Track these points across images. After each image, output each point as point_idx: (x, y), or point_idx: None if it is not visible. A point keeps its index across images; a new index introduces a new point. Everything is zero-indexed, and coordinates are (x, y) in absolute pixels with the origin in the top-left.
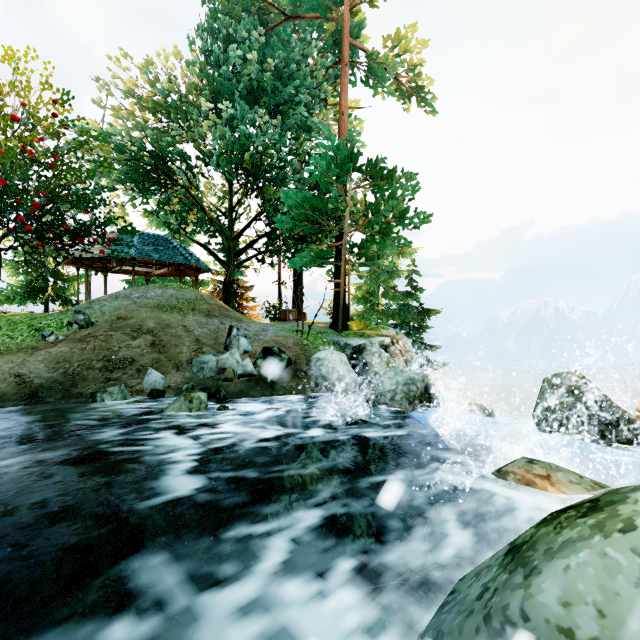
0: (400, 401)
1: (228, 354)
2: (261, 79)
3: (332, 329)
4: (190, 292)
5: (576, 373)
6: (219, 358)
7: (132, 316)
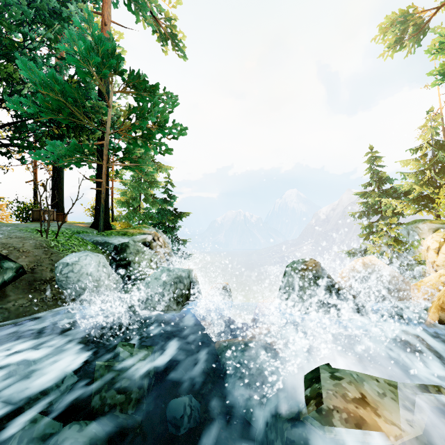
0: (168, 303)
1: None
2: None
3: (94, 229)
4: None
5: (311, 260)
6: None
7: None
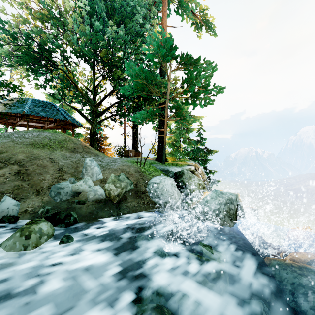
0: (223, 218)
1: (82, 181)
2: (113, 3)
3: (157, 161)
4: (61, 135)
5: None
6: (74, 184)
7: (7, 150)
